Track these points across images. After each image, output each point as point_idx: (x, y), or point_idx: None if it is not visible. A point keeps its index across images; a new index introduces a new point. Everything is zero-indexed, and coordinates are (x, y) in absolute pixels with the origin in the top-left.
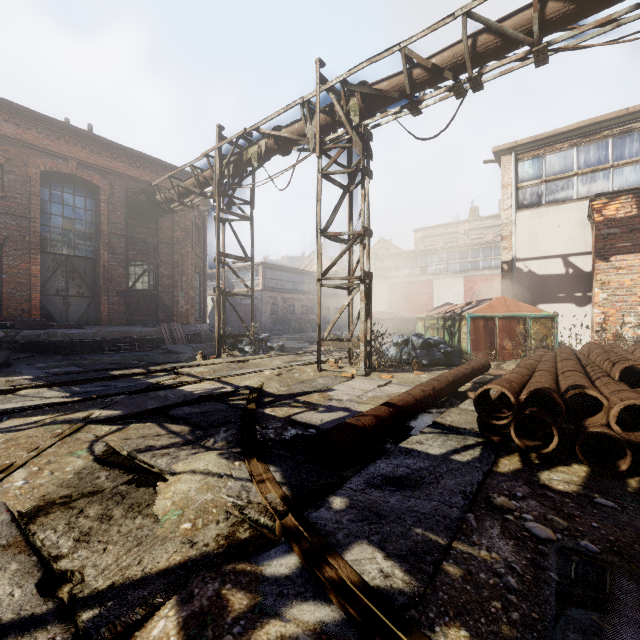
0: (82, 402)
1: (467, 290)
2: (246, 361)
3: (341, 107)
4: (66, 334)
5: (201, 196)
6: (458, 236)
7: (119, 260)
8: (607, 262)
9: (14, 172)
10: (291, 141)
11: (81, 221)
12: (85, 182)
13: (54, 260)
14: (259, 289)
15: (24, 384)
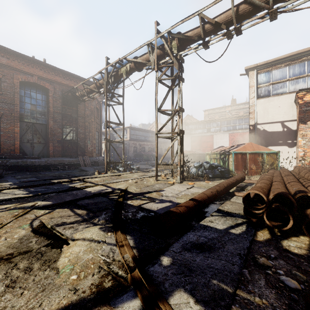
0: (32, 197)
1: (230, 140)
2: (120, 175)
3: (168, 46)
4: (32, 161)
5: (98, 93)
6: (225, 113)
7: (58, 125)
8: (305, 124)
9: (6, 82)
10: (142, 64)
11: (40, 106)
12: (41, 87)
13: (26, 125)
14: (127, 139)
15: (7, 187)
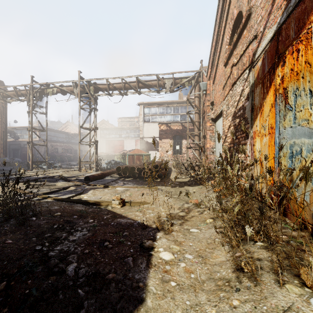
0: (1, 180)
1: (136, 144)
2: (47, 171)
3: (87, 88)
4: None
5: (18, 100)
6: (135, 122)
7: None
8: (161, 140)
9: None
10: (67, 92)
11: None
12: None
13: None
14: (37, 140)
15: None
